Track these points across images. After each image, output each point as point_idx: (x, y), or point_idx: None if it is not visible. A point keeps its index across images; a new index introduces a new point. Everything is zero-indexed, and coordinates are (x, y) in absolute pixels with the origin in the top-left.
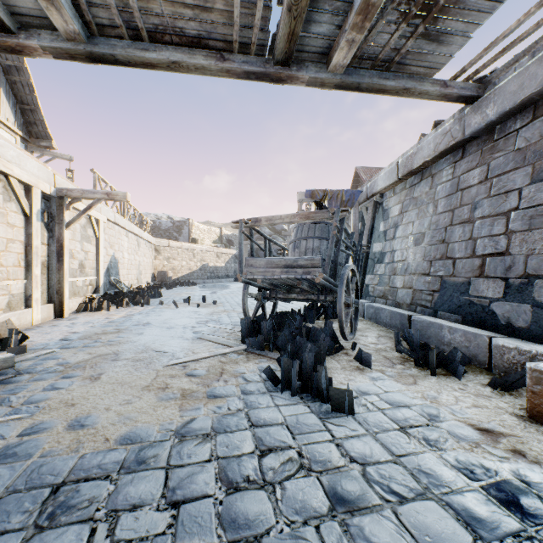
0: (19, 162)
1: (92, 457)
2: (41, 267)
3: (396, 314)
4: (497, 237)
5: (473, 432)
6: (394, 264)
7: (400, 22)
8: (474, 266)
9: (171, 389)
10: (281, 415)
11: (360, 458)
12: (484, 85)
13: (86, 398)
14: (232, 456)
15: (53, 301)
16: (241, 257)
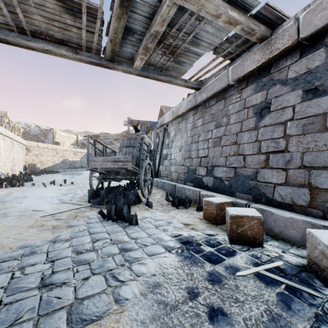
0: None
1: (4, 255)
2: None
3: (170, 184)
4: (205, 149)
5: (181, 225)
6: (171, 160)
7: (163, 55)
8: (198, 162)
9: (46, 225)
10: (105, 229)
11: (135, 238)
12: (202, 84)
13: None
14: (80, 244)
15: None
16: (88, 156)
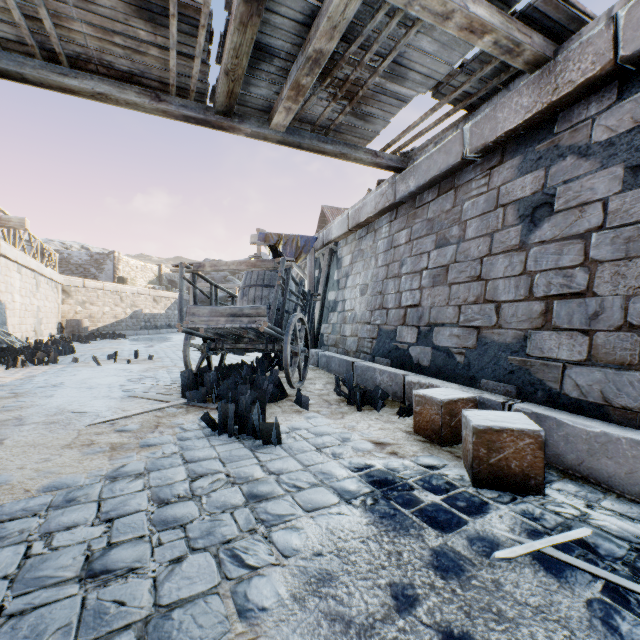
0: None
1: (13, 505)
2: None
3: (343, 361)
4: (415, 291)
5: (370, 445)
6: (345, 313)
7: (330, 100)
8: (400, 316)
9: (98, 444)
10: (216, 452)
11: (277, 471)
12: (408, 159)
13: None
14: (164, 484)
15: None
16: (182, 305)
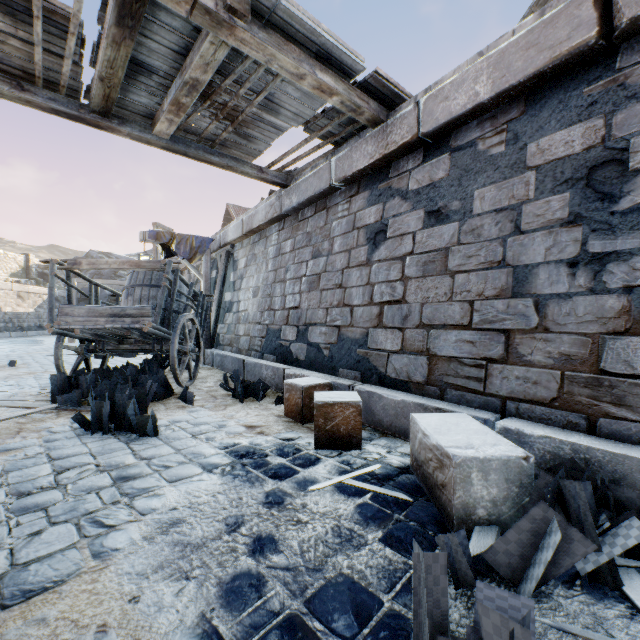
0: None
1: None
2: None
3: (236, 359)
4: (296, 295)
5: (243, 429)
6: (240, 313)
7: (213, 118)
8: (285, 317)
9: None
10: (87, 448)
11: (150, 457)
12: (291, 177)
13: None
14: (26, 480)
15: None
16: (52, 304)
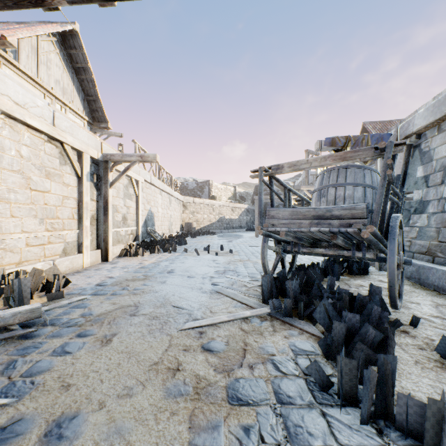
0: (72, 132)
1: None
2: (91, 220)
3: None
4: None
5: None
6: None
7: None
8: None
9: (183, 373)
10: None
11: None
12: None
13: (85, 375)
14: None
15: (101, 248)
16: (261, 208)
